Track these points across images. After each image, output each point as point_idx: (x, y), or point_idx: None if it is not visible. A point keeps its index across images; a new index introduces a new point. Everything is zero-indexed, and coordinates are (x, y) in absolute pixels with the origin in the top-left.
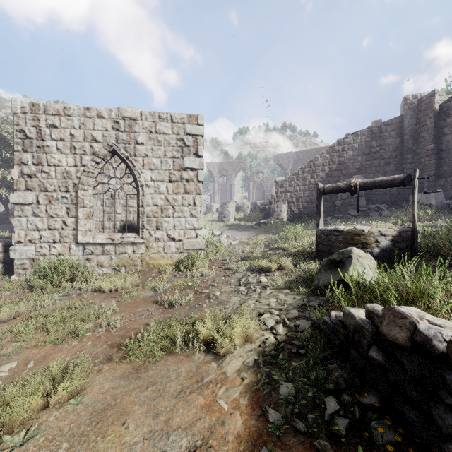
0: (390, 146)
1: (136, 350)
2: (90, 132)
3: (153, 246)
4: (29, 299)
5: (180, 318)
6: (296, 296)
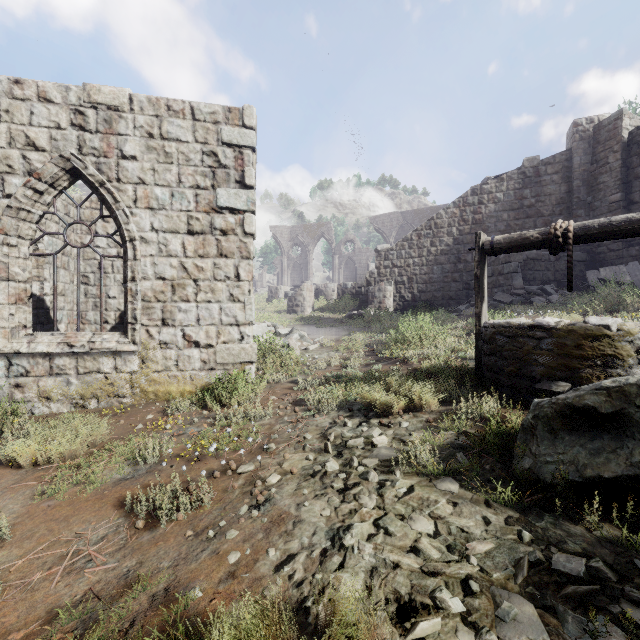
0: (551, 197)
1: None
2: (23, 129)
3: (156, 357)
4: None
5: (149, 597)
6: (488, 510)
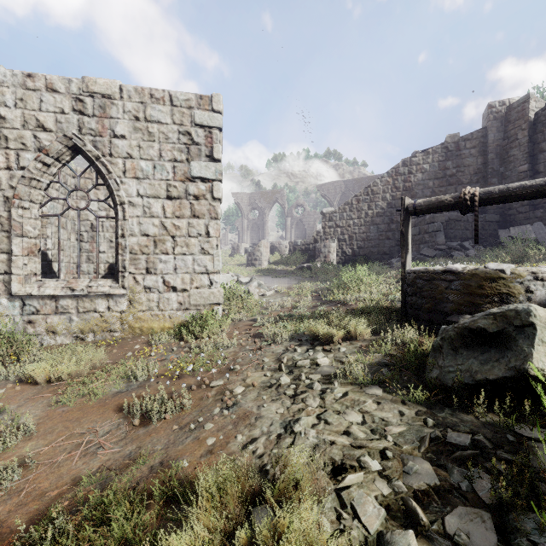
0: (470, 168)
1: None
2: (34, 114)
3: (141, 299)
4: None
5: (149, 467)
6: (403, 406)
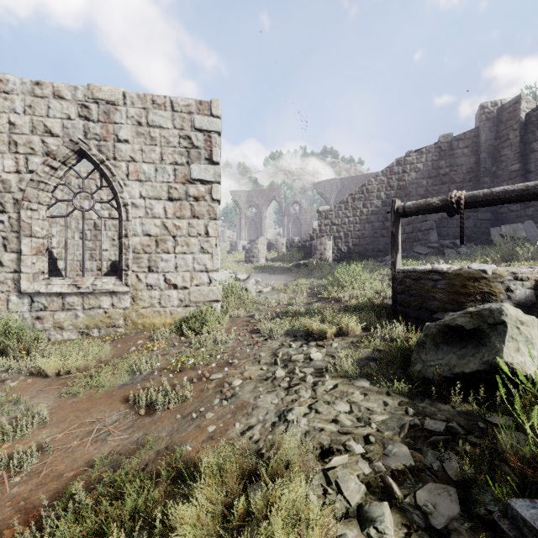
0: (462, 167)
1: None
2: (42, 120)
3: (143, 296)
4: None
5: (155, 452)
6: (388, 397)
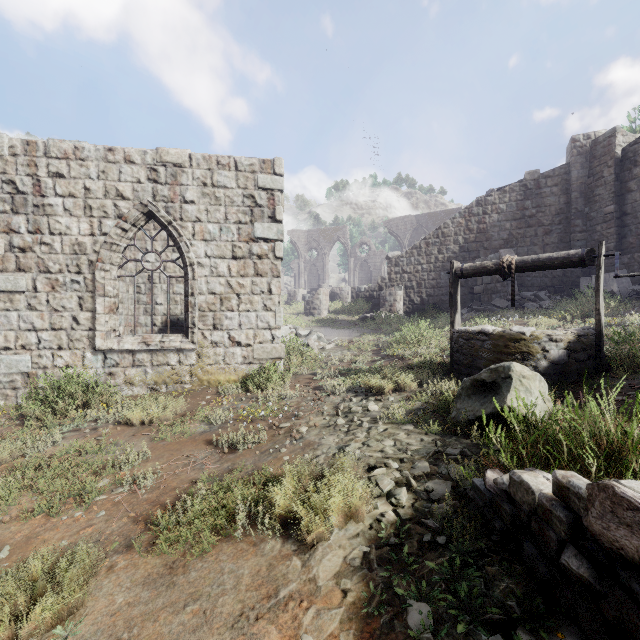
0: (551, 208)
1: (173, 531)
2: (114, 184)
3: (209, 353)
4: (17, 436)
5: (245, 472)
6: (425, 436)
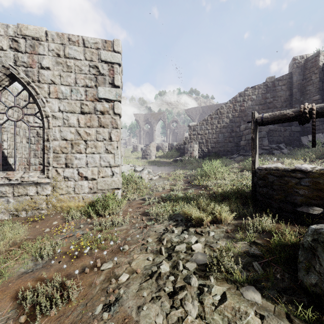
0: (281, 97)
1: None
2: None
3: (61, 186)
4: None
5: None
6: None
